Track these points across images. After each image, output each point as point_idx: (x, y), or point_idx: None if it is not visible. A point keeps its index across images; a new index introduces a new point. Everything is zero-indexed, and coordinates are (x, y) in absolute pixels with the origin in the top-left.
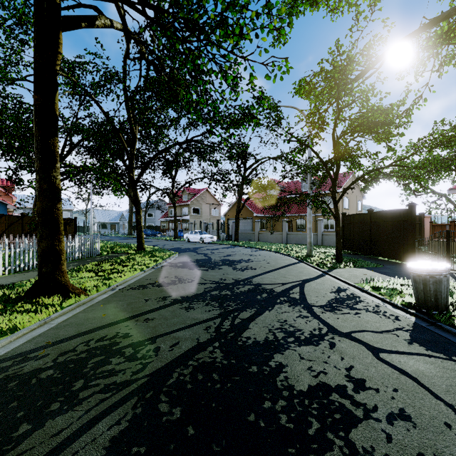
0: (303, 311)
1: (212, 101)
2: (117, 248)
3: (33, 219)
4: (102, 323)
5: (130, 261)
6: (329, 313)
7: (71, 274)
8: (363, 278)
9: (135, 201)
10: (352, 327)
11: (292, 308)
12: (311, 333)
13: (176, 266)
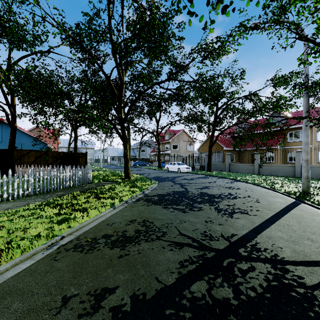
0: None
1: None
2: (110, 176)
3: (55, 153)
4: None
5: (110, 191)
6: None
7: (37, 209)
8: None
9: (122, 137)
10: None
11: None
12: None
13: (150, 201)
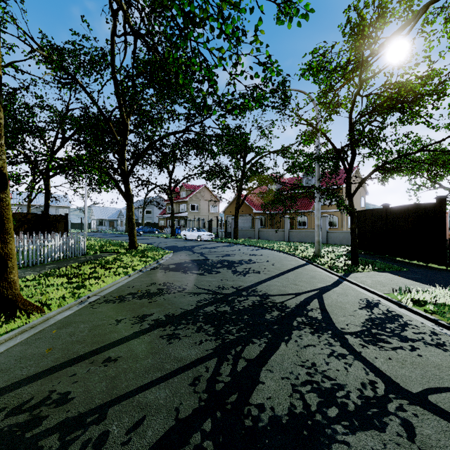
0: (333, 342)
1: (207, 65)
2: (108, 246)
3: (19, 215)
4: (37, 369)
5: (117, 262)
6: (373, 347)
7: (39, 280)
8: (393, 287)
9: (126, 196)
10: (421, 379)
11: (317, 338)
12: (362, 395)
13: (167, 269)
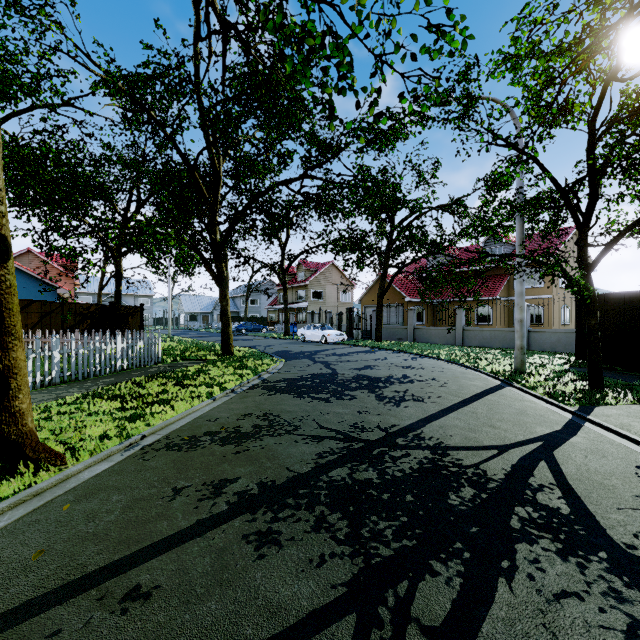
0: (625, 590)
1: (335, 37)
2: (193, 351)
3: (79, 306)
4: None
5: (200, 375)
6: None
7: (82, 404)
8: None
9: (218, 278)
10: None
11: (579, 572)
12: None
13: (273, 389)
